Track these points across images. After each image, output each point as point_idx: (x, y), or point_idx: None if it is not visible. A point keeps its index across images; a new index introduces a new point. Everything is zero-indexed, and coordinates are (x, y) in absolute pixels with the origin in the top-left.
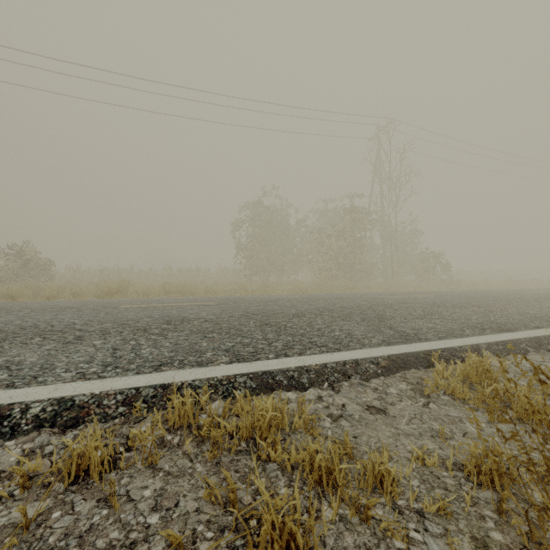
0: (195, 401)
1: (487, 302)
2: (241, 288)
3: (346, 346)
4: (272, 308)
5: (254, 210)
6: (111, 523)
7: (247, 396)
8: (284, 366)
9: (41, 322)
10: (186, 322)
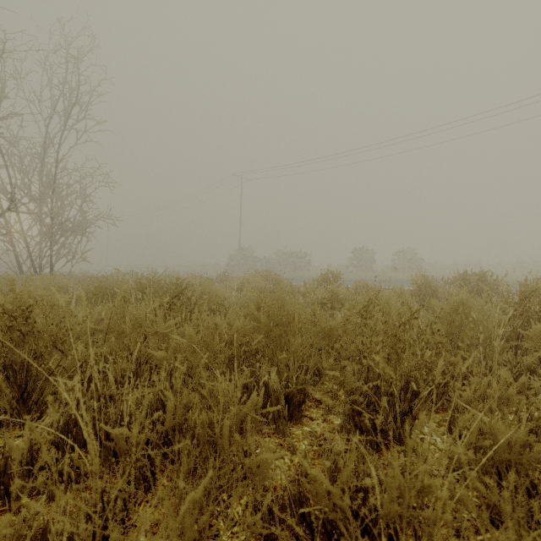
0: None
1: None
2: None
3: None
4: None
5: None
6: None
7: None
8: None
9: None
10: None
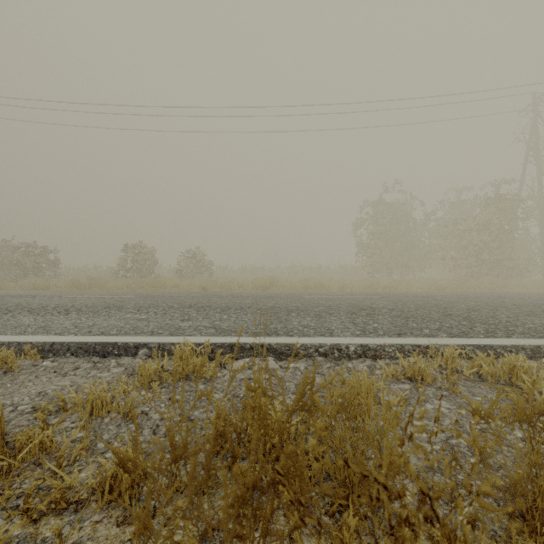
0: (442, 357)
1: None
2: (372, 285)
3: None
4: (437, 302)
5: (376, 208)
6: (455, 396)
7: (491, 355)
8: (500, 343)
9: (276, 304)
10: (377, 310)
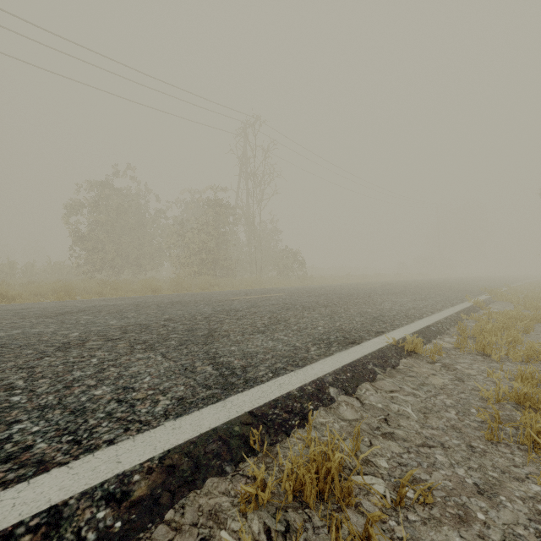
0: None
1: (333, 301)
2: (61, 289)
3: (79, 442)
4: (42, 330)
5: (99, 192)
6: None
7: None
8: None
9: None
10: None
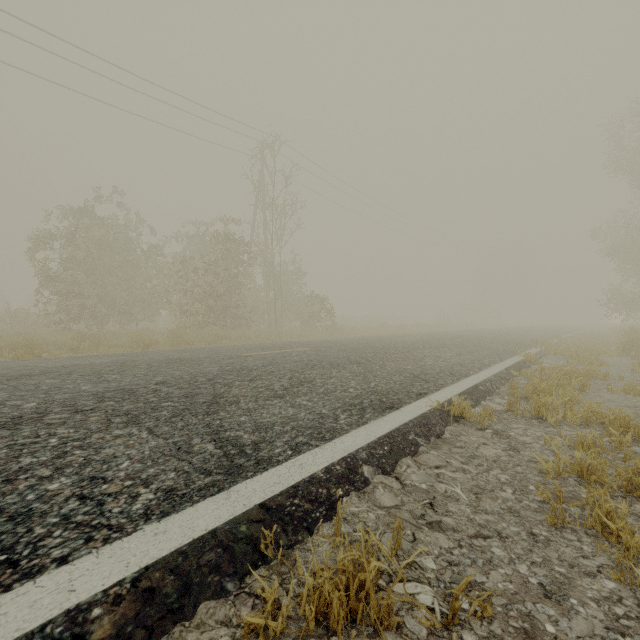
0: None
1: (367, 356)
2: (22, 345)
3: (16, 563)
4: None
5: (76, 221)
6: None
7: None
8: None
9: None
10: None
